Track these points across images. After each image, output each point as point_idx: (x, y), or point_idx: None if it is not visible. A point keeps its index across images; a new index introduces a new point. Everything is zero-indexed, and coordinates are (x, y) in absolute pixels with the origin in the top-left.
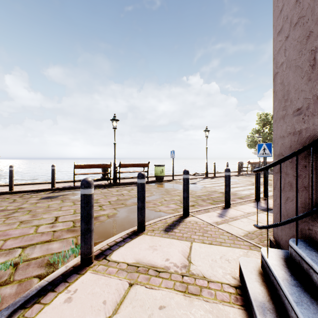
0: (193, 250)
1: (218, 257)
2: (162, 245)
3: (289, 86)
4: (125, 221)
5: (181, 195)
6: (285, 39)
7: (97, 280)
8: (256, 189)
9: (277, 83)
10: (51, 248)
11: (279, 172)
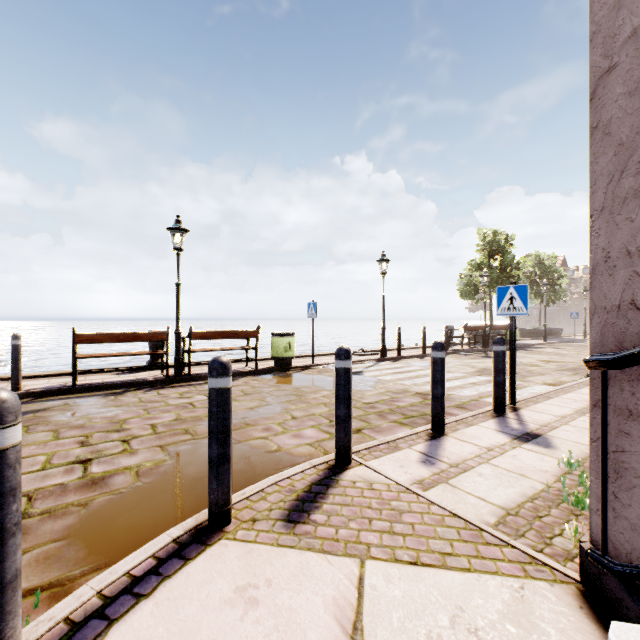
0: (367, 593)
1: (446, 619)
2: (275, 579)
3: None
4: (182, 488)
5: (330, 402)
6: None
7: None
8: (497, 387)
9: (611, 99)
10: None
11: None
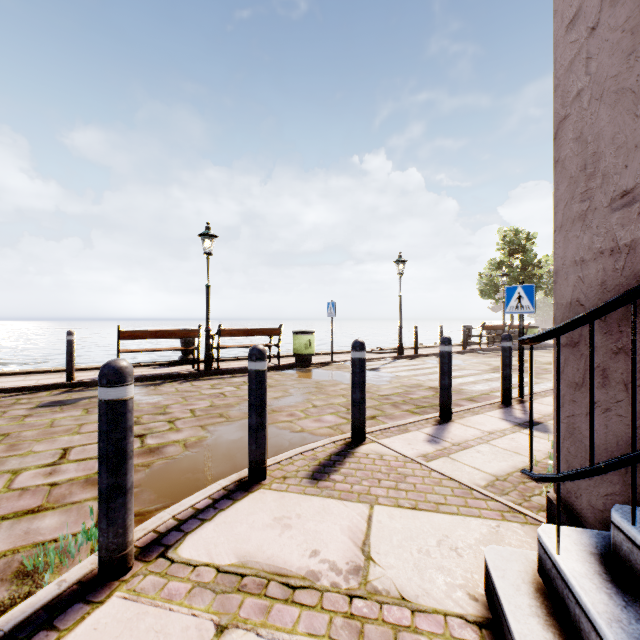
0: (374, 525)
1: (434, 541)
2: (303, 514)
3: (600, 142)
4: (223, 457)
5: (348, 394)
6: (588, 35)
7: (134, 621)
8: (504, 380)
9: (566, 141)
10: (37, 528)
11: (590, 342)
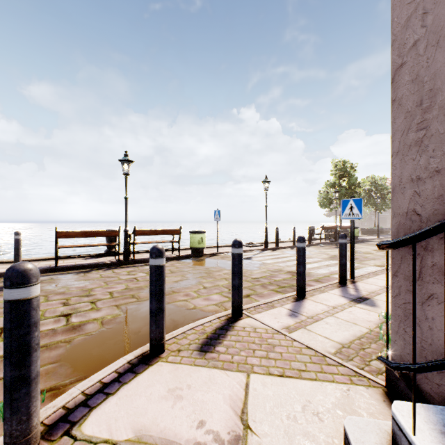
0: (251, 393)
1: (299, 407)
2: (193, 385)
3: (437, 80)
4: (131, 332)
5: (229, 277)
6: None
7: None
8: (341, 267)
9: (402, 83)
10: None
11: None
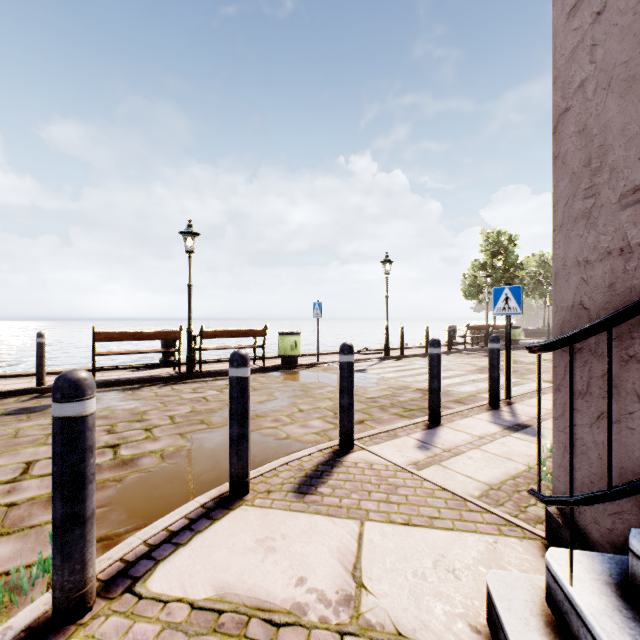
0: (365, 545)
1: (430, 562)
2: (288, 534)
3: (608, 134)
4: (203, 468)
5: (334, 397)
6: (593, 21)
7: None
8: (492, 382)
9: (567, 135)
10: None
11: (608, 351)
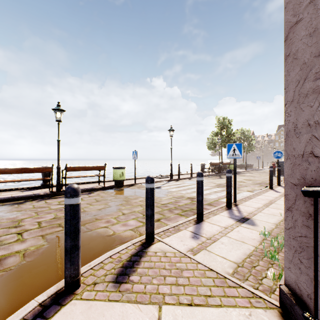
0: None
1: None
2: None
3: None
4: (52, 263)
5: (143, 204)
6: None
7: None
8: (228, 194)
9: (298, 39)
10: None
11: None
